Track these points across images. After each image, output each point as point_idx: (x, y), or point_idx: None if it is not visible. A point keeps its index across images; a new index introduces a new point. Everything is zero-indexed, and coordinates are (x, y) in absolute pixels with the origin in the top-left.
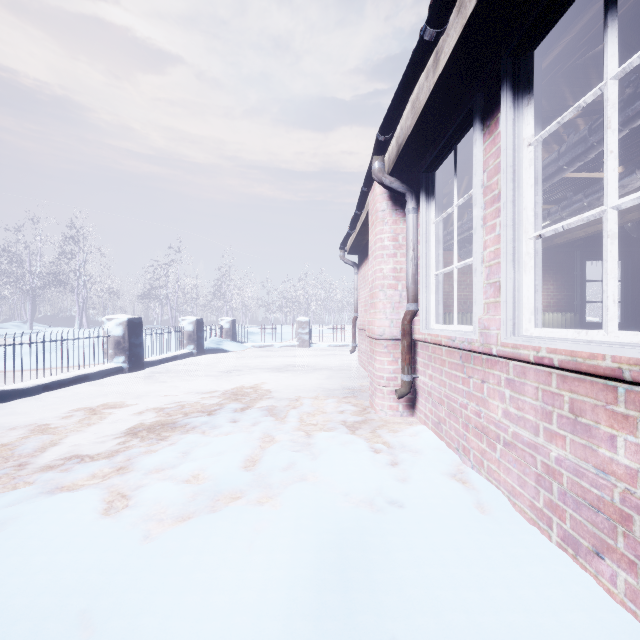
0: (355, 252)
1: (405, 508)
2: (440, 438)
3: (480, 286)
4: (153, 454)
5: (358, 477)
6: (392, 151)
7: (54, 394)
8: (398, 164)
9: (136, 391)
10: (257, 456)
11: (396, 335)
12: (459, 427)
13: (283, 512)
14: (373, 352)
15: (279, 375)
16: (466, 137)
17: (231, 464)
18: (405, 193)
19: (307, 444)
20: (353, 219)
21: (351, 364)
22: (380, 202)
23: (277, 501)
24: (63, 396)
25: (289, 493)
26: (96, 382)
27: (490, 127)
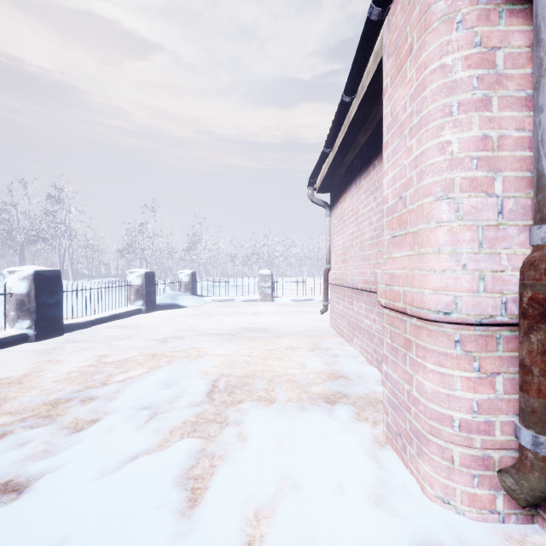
0: (327, 189)
1: None
2: None
3: None
4: None
5: None
6: None
7: None
8: None
9: None
10: None
11: (492, 313)
12: None
13: None
14: (407, 345)
15: (229, 347)
16: None
17: None
18: None
19: None
20: (335, 120)
21: (321, 326)
22: None
23: None
24: None
25: None
26: None
27: None
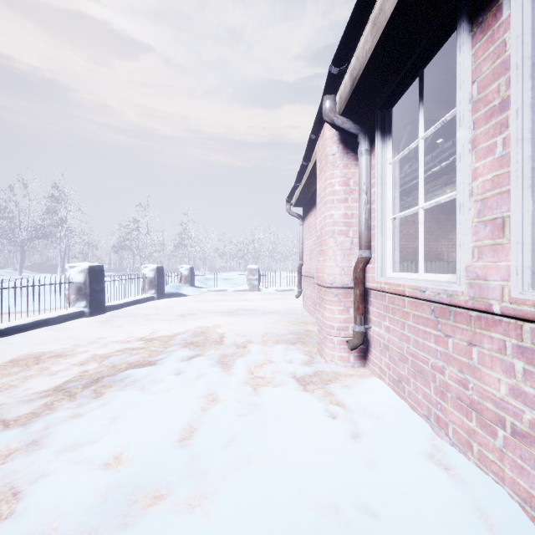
0: (300, 205)
1: (384, 523)
2: (401, 398)
3: (467, 225)
4: (77, 421)
5: (315, 462)
6: (344, 89)
7: (9, 340)
8: (351, 102)
9: (90, 336)
10: (196, 424)
11: (347, 283)
12: (430, 392)
13: (217, 533)
14: (322, 300)
15: (230, 319)
16: (436, 57)
17: (163, 438)
18: (357, 134)
19: (254, 406)
20: (300, 171)
21: (296, 308)
22: (330, 146)
23: (212, 506)
24: (16, 342)
25: (228, 492)
26: (56, 326)
27: (484, 22)
